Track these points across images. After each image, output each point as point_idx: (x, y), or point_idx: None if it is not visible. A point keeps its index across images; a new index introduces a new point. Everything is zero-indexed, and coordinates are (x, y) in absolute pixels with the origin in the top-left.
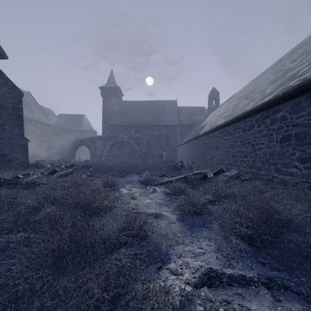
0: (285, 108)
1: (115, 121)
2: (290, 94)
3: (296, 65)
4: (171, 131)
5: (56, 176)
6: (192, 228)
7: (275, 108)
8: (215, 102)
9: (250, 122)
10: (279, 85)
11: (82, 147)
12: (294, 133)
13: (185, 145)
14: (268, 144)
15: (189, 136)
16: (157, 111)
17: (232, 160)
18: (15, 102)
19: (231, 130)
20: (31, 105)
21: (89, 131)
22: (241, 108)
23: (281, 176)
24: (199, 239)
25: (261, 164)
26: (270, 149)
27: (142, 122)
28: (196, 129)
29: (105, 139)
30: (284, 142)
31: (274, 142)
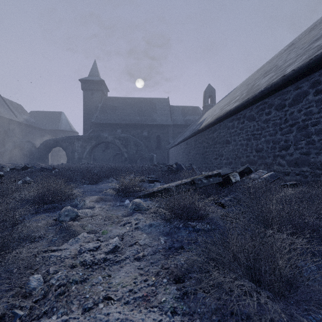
0: None
1: (98, 119)
2: None
3: None
4: (162, 131)
5: None
6: None
7: None
8: (211, 100)
9: (296, 91)
10: None
11: (59, 149)
12: None
13: (179, 145)
14: None
15: (184, 135)
16: (147, 109)
17: (255, 156)
18: None
19: (252, 113)
20: None
21: (68, 132)
22: (268, 80)
23: None
24: None
25: None
26: None
27: (130, 120)
28: (191, 128)
29: (85, 139)
30: None
31: None
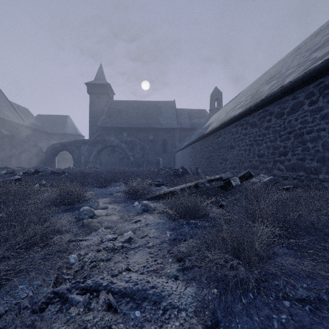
0: None
1: (104, 123)
2: None
3: None
4: (169, 135)
5: None
6: None
7: None
8: (217, 103)
9: (293, 101)
10: None
11: (65, 153)
12: None
13: (185, 149)
14: None
15: (190, 139)
16: (153, 112)
17: (257, 161)
18: None
19: (255, 120)
20: None
21: (74, 135)
22: (269, 88)
23: None
24: None
25: (319, 163)
26: None
27: (136, 124)
28: (197, 132)
29: (91, 142)
30: None
31: None
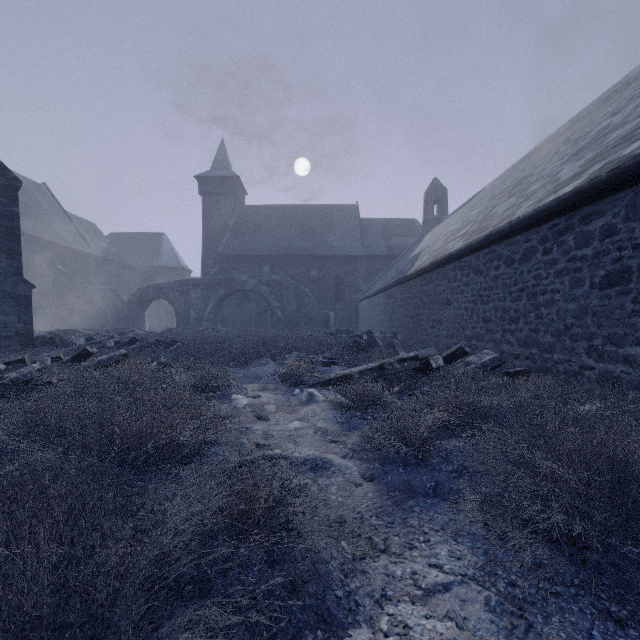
0: (614, 207)
1: (229, 248)
2: (630, 172)
3: (626, 118)
4: (346, 269)
5: (88, 364)
6: (405, 500)
7: (587, 209)
8: (438, 208)
9: (526, 244)
10: (594, 159)
11: (159, 302)
12: (637, 266)
13: (376, 297)
14: (570, 291)
15: (385, 279)
16: (317, 227)
17: (483, 328)
18: (1, 201)
19: (479, 264)
20: (49, 212)
21: (174, 270)
22: (502, 215)
23: (602, 364)
24: (429, 536)
25: (553, 337)
26: (575, 304)
27: (286, 249)
28: (399, 264)
29: (207, 285)
30: (610, 286)
31: (585, 286)
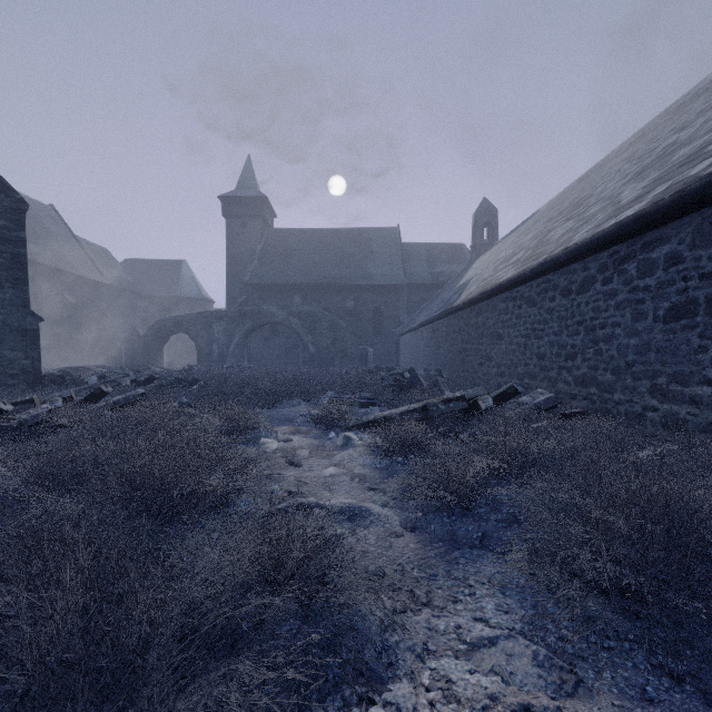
0: (679, 233)
1: (256, 276)
2: (696, 195)
3: (694, 133)
4: (386, 299)
5: (103, 405)
6: (450, 552)
7: (650, 235)
8: (489, 232)
9: (583, 273)
10: (658, 180)
11: (179, 336)
12: (704, 297)
13: (420, 331)
14: (632, 325)
15: (430, 310)
16: (354, 253)
17: (536, 365)
18: (6, 225)
19: (533, 294)
20: (57, 236)
21: (195, 300)
22: (558, 240)
23: (667, 405)
24: (475, 589)
25: (613, 376)
26: (637, 339)
27: (320, 278)
28: (444, 294)
29: (232, 317)
30: (675, 319)
31: (648, 319)
